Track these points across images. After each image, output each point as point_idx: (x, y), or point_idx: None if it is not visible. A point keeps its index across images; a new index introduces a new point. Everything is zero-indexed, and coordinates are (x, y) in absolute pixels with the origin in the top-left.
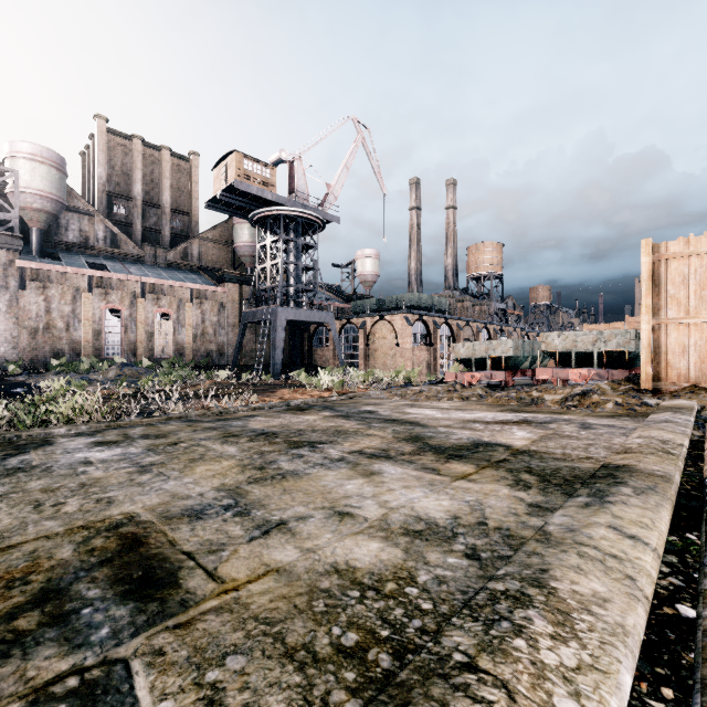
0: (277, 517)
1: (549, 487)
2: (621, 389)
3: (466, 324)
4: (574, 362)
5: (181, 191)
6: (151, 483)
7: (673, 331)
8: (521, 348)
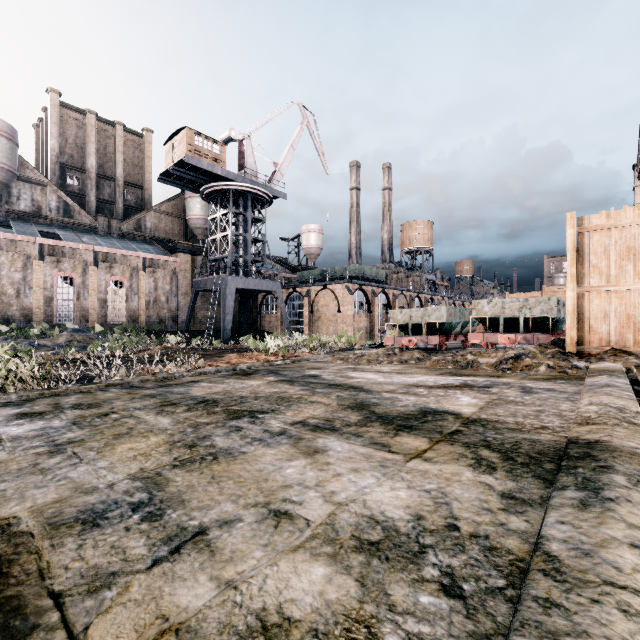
0: (196, 522)
1: (516, 468)
2: (548, 352)
3: (401, 293)
4: (503, 327)
5: (135, 165)
6: (57, 469)
7: (595, 298)
8: (454, 314)
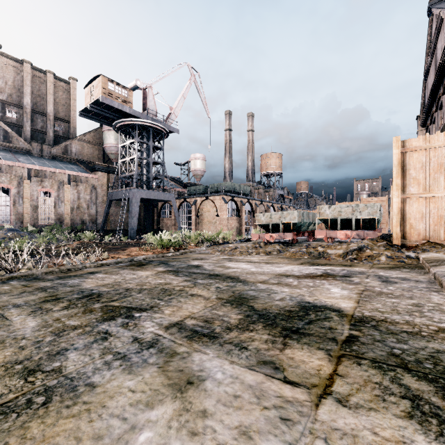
0: None
1: None
2: (379, 245)
3: (261, 203)
4: (340, 226)
5: (63, 105)
6: None
7: (415, 203)
8: (302, 217)
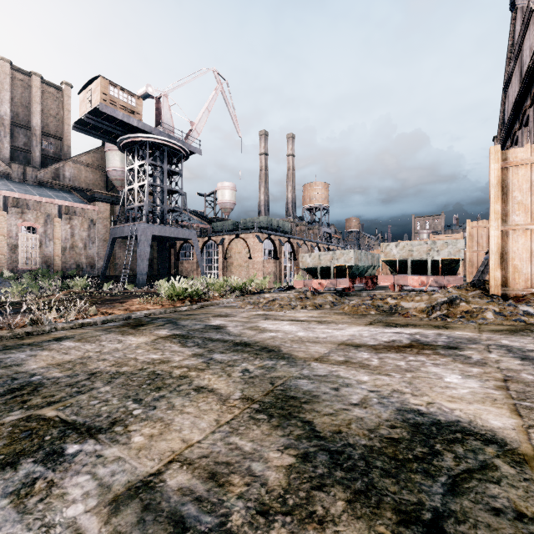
0: None
1: None
2: (472, 295)
3: (304, 243)
4: (410, 270)
5: (53, 117)
6: None
7: (520, 237)
8: (360, 258)
